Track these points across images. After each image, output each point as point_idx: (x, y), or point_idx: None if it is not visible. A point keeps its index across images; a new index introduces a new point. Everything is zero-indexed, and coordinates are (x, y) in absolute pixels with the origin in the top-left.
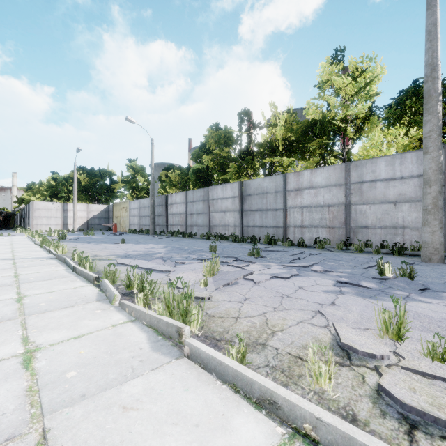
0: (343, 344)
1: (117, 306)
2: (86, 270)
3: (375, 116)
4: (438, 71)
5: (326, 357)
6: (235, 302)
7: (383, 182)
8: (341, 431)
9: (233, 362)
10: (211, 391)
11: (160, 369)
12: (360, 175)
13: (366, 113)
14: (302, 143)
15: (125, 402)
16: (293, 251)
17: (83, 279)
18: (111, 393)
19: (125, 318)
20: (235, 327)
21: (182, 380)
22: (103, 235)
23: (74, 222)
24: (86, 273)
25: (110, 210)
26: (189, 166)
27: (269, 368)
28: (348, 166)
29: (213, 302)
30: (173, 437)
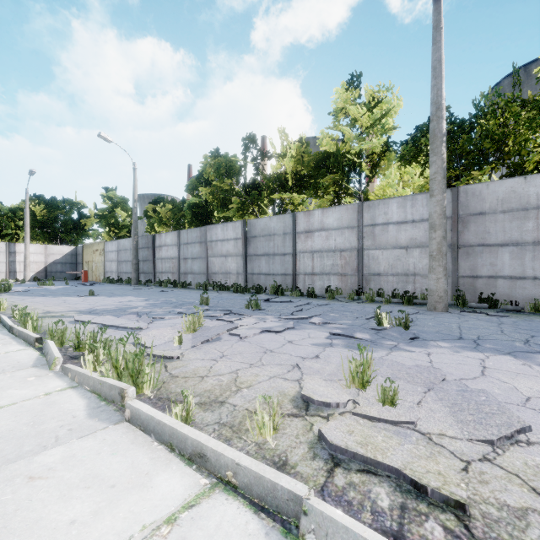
0: (302, 395)
1: (58, 372)
2: (26, 330)
3: (392, 152)
4: (443, 110)
5: (284, 409)
6: (209, 360)
7: (395, 225)
8: (254, 472)
9: (172, 420)
10: (143, 452)
11: (90, 436)
12: (373, 217)
13: (383, 148)
14: (314, 179)
15: (34, 472)
16: (299, 302)
17: (21, 341)
18: (19, 465)
19: (65, 384)
20: (197, 387)
21: (113, 445)
22: (67, 285)
23: (25, 269)
24: (25, 334)
25: (78, 253)
26: (185, 199)
27: (218, 425)
28: (361, 207)
29: (183, 361)
30: (81, 499)
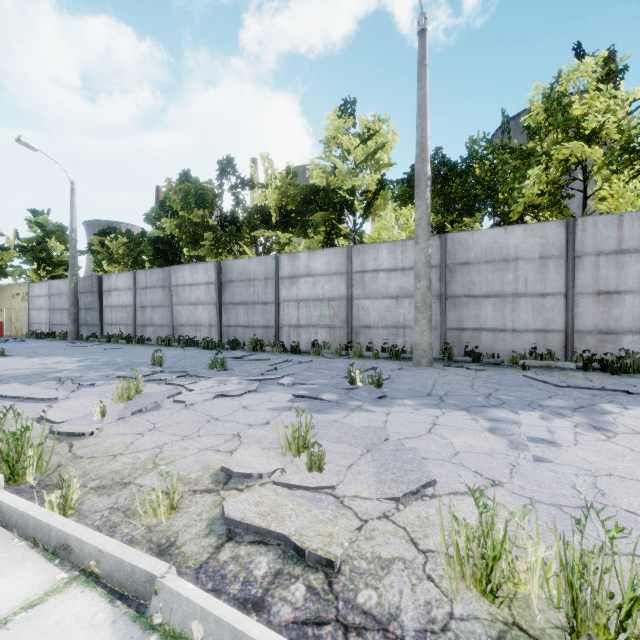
0: (222, 468)
1: None
2: None
3: (389, 190)
4: (427, 153)
5: (199, 485)
6: (134, 434)
7: (385, 272)
8: (116, 557)
9: (39, 510)
10: None
11: None
12: (363, 263)
13: (378, 186)
14: (301, 216)
15: None
16: (277, 359)
17: None
18: None
19: None
20: (103, 468)
21: None
22: None
23: None
24: None
25: None
26: (145, 231)
27: (109, 511)
28: (350, 251)
29: (98, 437)
30: None
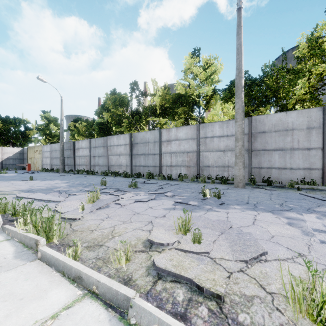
0: (148, 239)
1: None
2: None
3: (217, 95)
4: (242, 73)
5: (137, 248)
6: (99, 219)
7: (217, 138)
8: (107, 285)
9: (65, 258)
10: (45, 278)
11: (13, 269)
12: (205, 133)
13: (212, 92)
14: (172, 109)
15: None
16: (161, 183)
17: None
18: None
19: (3, 238)
20: (88, 237)
21: (27, 274)
22: (16, 173)
23: None
24: None
25: (24, 152)
26: (94, 119)
27: (95, 259)
28: (198, 127)
29: (82, 221)
30: None
